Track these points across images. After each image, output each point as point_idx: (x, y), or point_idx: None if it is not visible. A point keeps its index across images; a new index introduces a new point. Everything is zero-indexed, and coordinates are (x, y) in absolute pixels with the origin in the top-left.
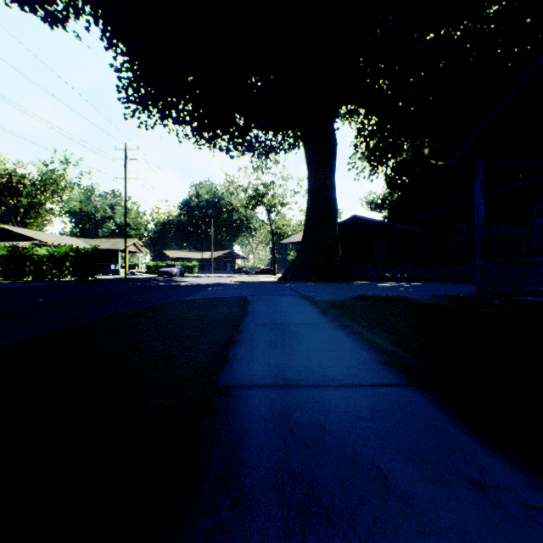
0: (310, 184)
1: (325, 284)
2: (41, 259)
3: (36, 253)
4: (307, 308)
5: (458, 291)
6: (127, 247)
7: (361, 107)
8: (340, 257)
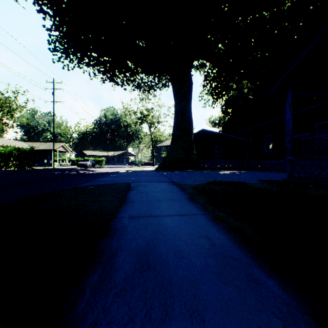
0: (175, 108)
1: (186, 172)
2: None
3: None
4: (177, 194)
5: (273, 177)
6: (58, 148)
7: (208, 61)
8: (195, 155)
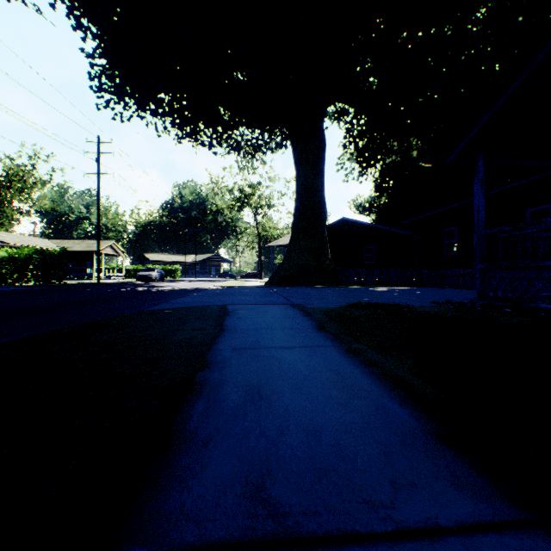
0: (298, 184)
1: (314, 289)
2: (0, 261)
3: None
4: (299, 321)
5: (456, 296)
6: (103, 249)
7: (351, 105)
8: (329, 260)
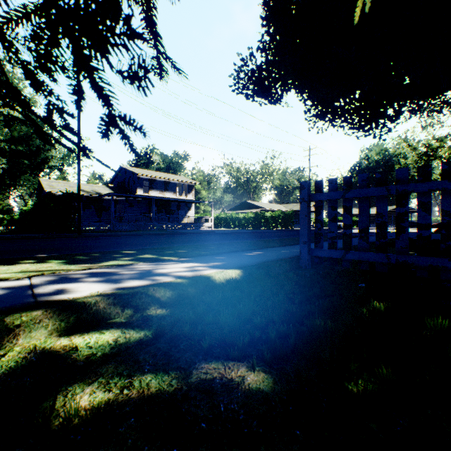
0: None
1: None
2: (267, 218)
3: (265, 215)
4: None
5: None
6: None
7: None
8: None
